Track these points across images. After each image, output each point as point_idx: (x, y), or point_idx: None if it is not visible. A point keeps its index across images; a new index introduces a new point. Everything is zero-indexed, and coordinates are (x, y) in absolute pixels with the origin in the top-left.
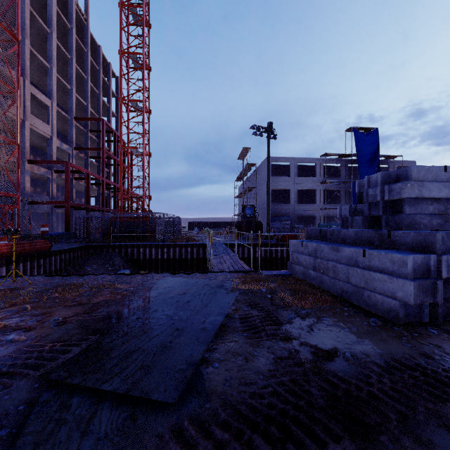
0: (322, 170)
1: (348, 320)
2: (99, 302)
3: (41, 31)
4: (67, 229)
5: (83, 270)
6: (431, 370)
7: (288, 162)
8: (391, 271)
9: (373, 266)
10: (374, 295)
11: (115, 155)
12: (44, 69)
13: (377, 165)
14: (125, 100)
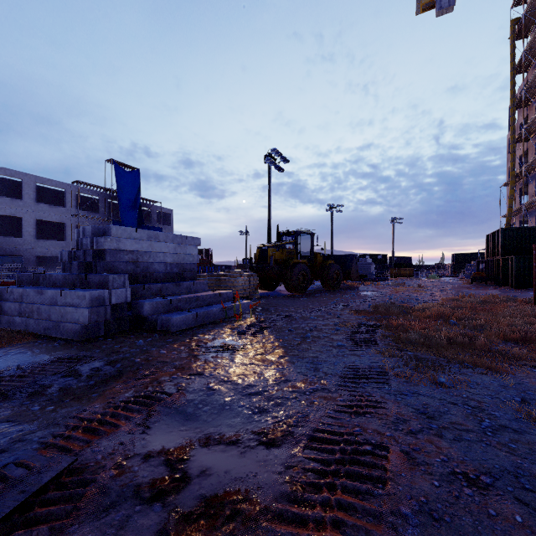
0: (75, 200)
1: (35, 347)
2: None
3: None
4: None
5: None
6: (77, 356)
7: (19, 178)
8: (78, 304)
9: (68, 303)
10: (67, 325)
11: None
12: None
13: (139, 207)
14: None
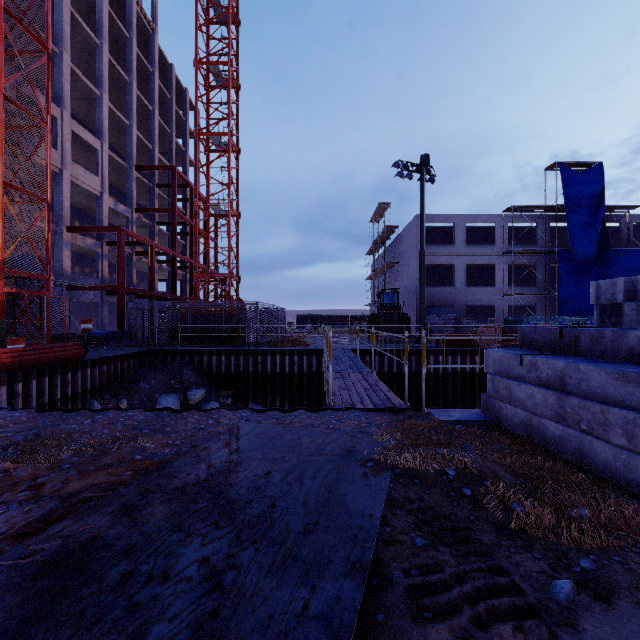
0: (506, 233)
1: None
2: (76, 494)
3: (88, 44)
4: (121, 326)
5: (135, 388)
6: None
7: (451, 221)
8: None
9: None
10: None
11: (192, 218)
12: (92, 98)
13: (601, 222)
14: (202, 134)
